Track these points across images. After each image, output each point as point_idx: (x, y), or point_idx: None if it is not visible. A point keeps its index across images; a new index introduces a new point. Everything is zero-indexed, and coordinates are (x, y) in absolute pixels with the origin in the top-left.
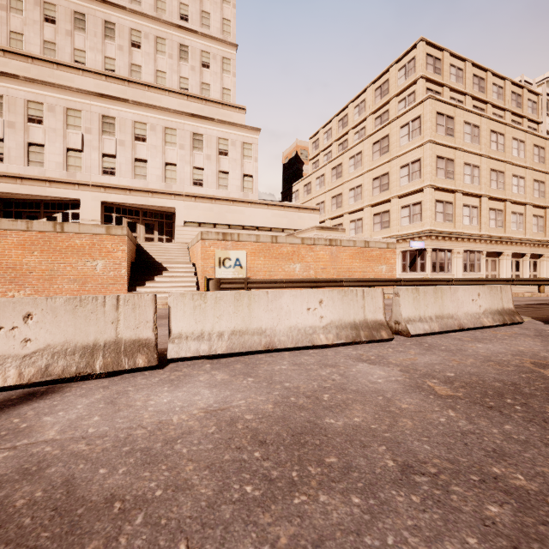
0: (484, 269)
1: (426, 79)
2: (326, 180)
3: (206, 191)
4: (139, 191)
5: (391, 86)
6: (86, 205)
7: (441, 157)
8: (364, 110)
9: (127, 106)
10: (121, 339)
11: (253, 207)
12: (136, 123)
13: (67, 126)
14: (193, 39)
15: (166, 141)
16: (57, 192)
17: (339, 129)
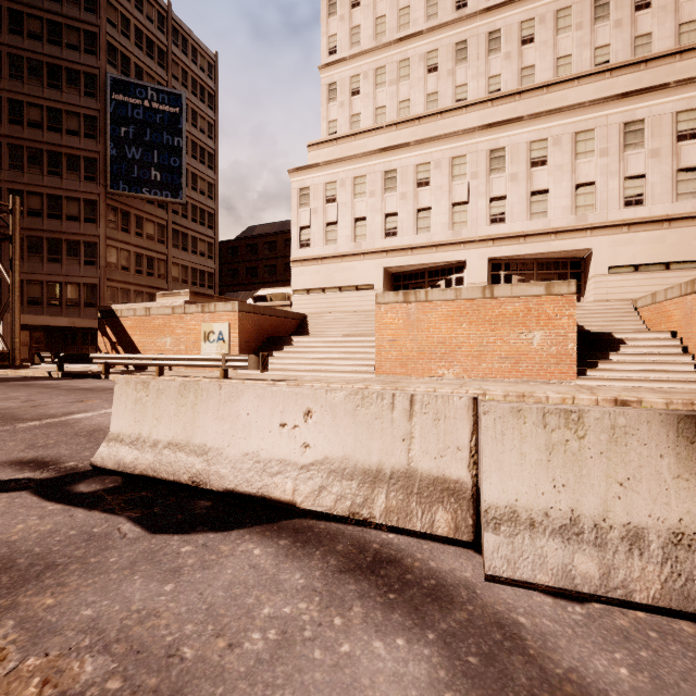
0: None
1: None
2: None
3: (649, 211)
4: (536, 236)
5: None
6: (471, 266)
7: None
8: None
9: (520, 126)
10: None
11: None
12: (532, 144)
13: (452, 179)
14: None
15: (577, 153)
16: (442, 257)
17: None
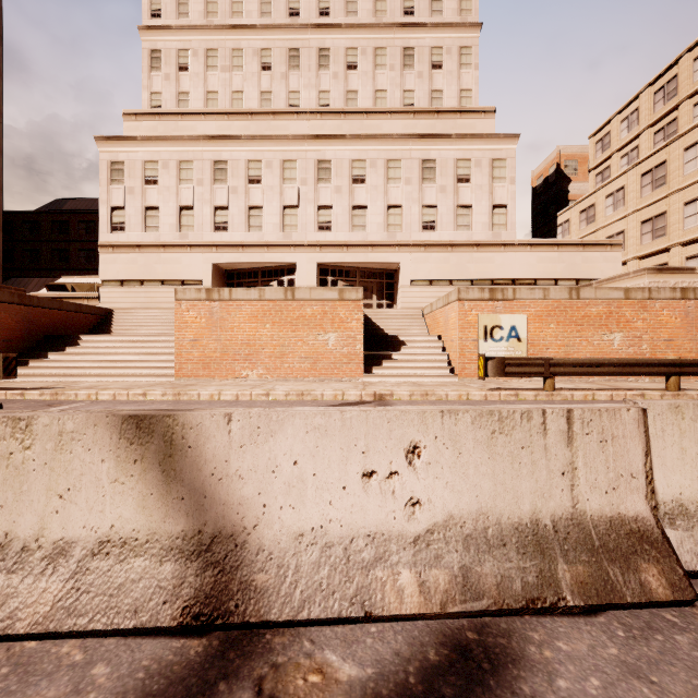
0: None
1: None
2: (628, 196)
3: (439, 236)
4: (357, 246)
5: None
6: (301, 269)
7: None
8: None
9: (344, 143)
10: (581, 513)
11: (507, 251)
12: (354, 162)
13: (283, 181)
14: (420, 36)
15: (389, 178)
16: (274, 257)
17: (655, 106)
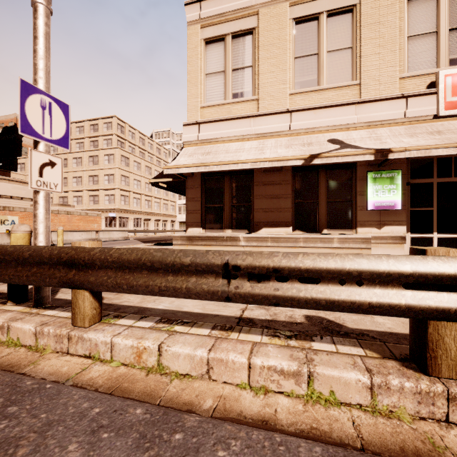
0: (143, 226)
1: (117, 135)
2: None
3: None
4: None
5: (100, 129)
6: None
7: (123, 175)
8: (84, 132)
9: None
10: None
11: None
12: None
13: None
14: None
15: None
16: None
17: None
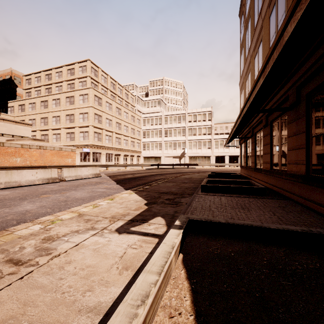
0: (114, 161)
1: (91, 78)
2: (37, 107)
3: None
4: None
5: (76, 72)
6: None
7: (96, 114)
8: (62, 77)
9: None
10: None
11: None
12: None
13: None
14: None
15: None
16: None
17: (46, 79)
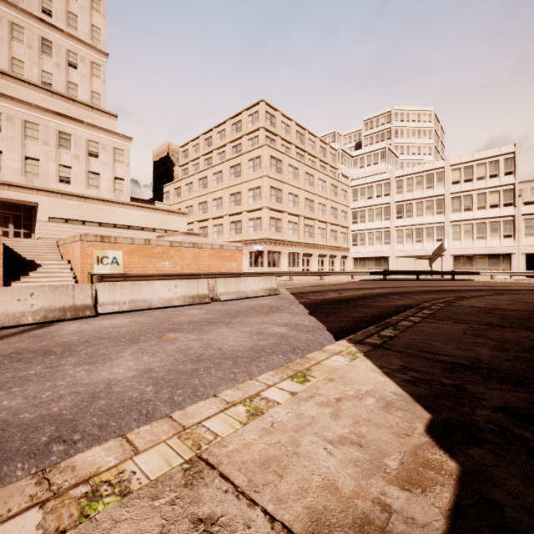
0: (301, 265)
1: (266, 129)
2: (194, 188)
3: (74, 189)
4: None
5: (243, 126)
6: None
7: (274, 187)
8: (225, 137)
9: None
10: (76, 304)
11: (125, 207)
12: None
13: None
14: (58, 36)
15: (27, 135)
16: None
17: (205, 146)
